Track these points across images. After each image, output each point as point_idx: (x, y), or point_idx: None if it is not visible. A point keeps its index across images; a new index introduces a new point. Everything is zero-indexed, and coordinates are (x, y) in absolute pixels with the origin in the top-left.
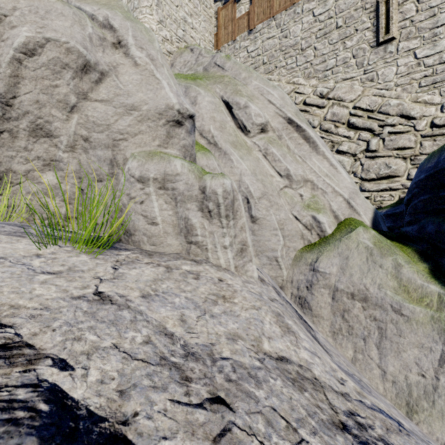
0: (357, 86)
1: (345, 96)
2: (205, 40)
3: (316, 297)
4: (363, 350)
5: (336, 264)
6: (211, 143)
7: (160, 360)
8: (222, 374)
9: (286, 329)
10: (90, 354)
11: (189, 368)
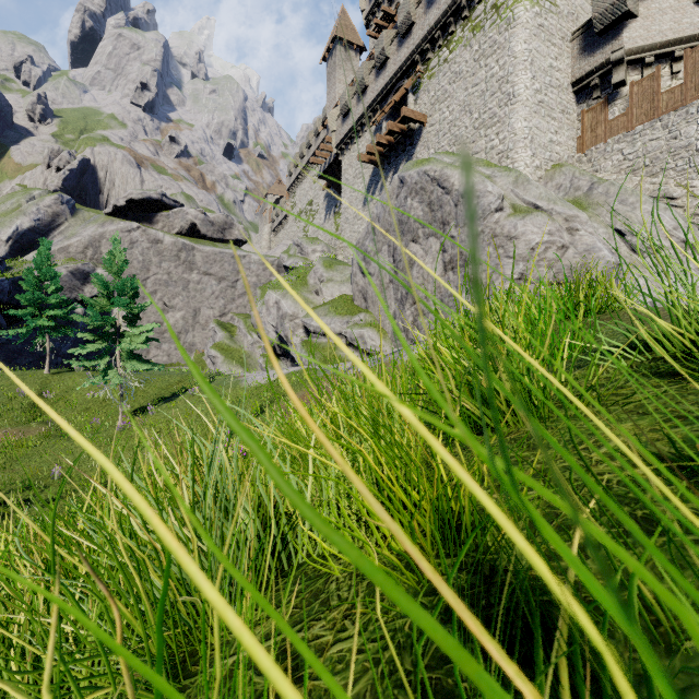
0: None
1: None
2: (568, 149)
3: None
4: None
5: None
6: None
7: None
8: None
9: None
10: None
11: None
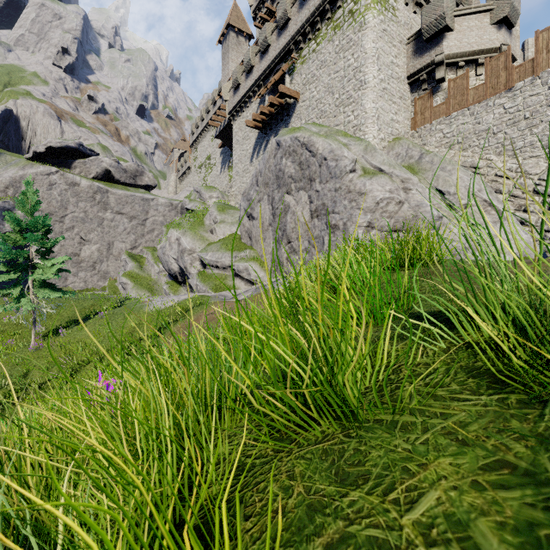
0: (542, 163)
1: (531, 170)
2: (404, 126)
3: None
4: None
5: None
6: None
7: None
8: None
9: None
10: None
11: None
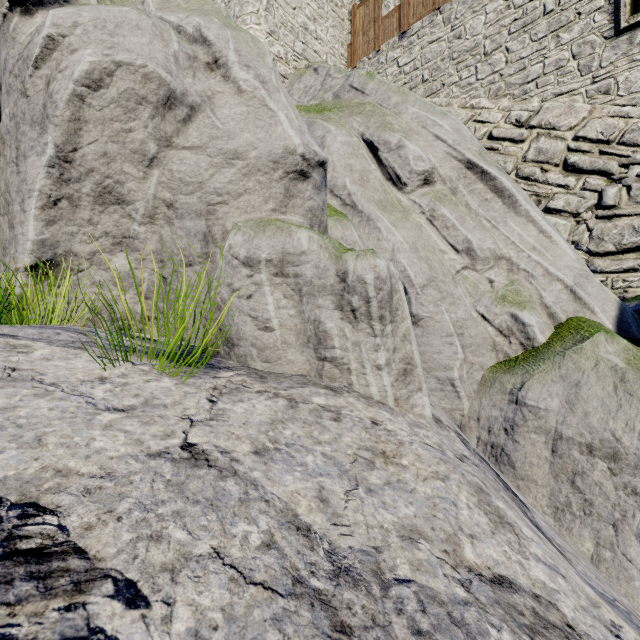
0: (581, 104)
1: (560, 121)
2: (334, 55)
3: (523, 447)
4: (614, 543)
5: (557, 394)
6: (347, 204)
7: (293, 585)
8: (404, 617)
9: (496, 518)
10: (175, 570)
11: (344, 604)
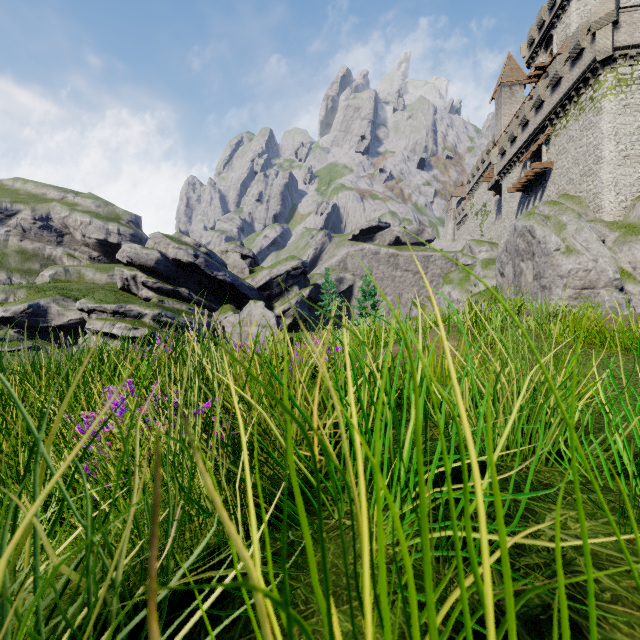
0: None
1: None
2: None
3: None
4: None
5: None
6: (639, 273)
7: None
8: None
9: None
10: None
11: None
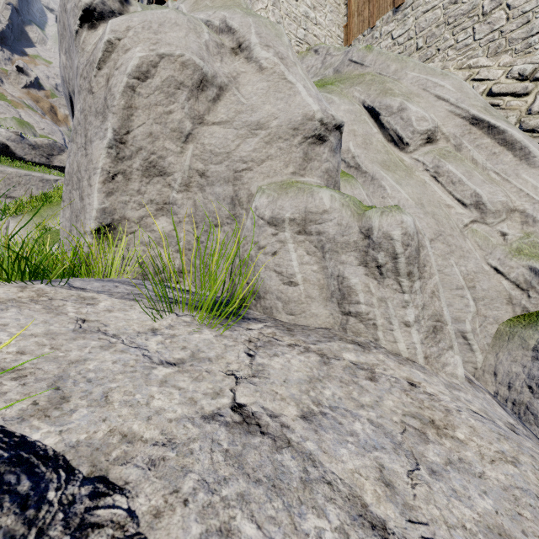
0: None
1: None
2: (332, 36)
3: None
4: None
5: None
6: (351, 166)
7: None
8: None
9: None
10: None
11: None
